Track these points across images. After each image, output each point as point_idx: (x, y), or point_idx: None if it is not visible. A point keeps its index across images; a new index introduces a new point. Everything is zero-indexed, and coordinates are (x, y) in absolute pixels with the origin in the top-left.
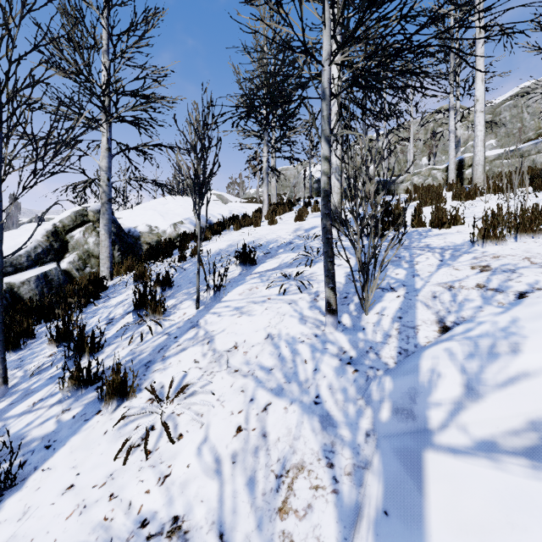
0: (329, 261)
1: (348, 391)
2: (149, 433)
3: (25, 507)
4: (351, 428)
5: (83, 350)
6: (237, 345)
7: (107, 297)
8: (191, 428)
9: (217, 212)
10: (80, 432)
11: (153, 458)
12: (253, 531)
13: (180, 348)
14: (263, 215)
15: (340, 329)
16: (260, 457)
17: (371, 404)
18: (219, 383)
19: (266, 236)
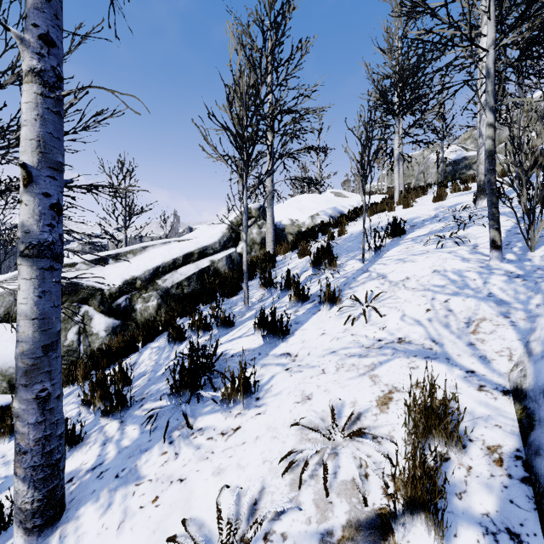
0: (494, 207)
1: (518, 289)
2: (360, 315)
3: (302, 340)
4: (523, 303)
5: (288, 287)
6: (408, 277)
7: (279, 267)
8: (391, 312)
9: (345, 204)
10: (313, 318)
11: (370, 323)
12: (455, 339)
13: (360, 282)
14: (394, 202)
15: (504, 262)
16: (449, 318)
17: (540, 292)
18: (402, 294)
19: (406, 215)
